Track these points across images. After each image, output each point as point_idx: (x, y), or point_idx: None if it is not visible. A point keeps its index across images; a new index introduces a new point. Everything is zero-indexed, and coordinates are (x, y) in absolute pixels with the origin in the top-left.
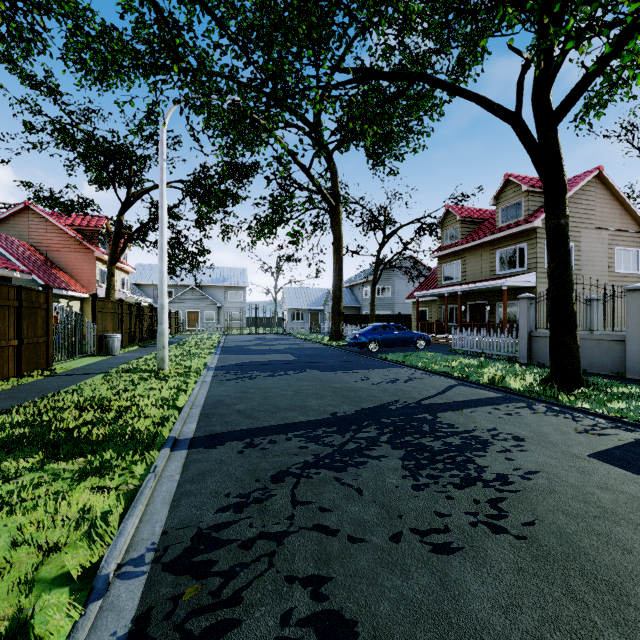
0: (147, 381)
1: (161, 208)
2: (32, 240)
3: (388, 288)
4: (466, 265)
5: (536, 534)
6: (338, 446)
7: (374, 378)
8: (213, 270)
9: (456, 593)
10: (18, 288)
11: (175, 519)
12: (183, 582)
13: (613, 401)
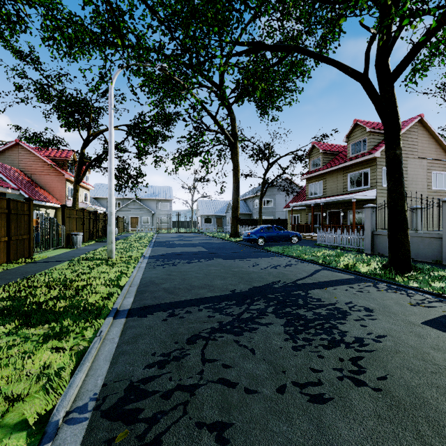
0: (99, 266)
1: (110, 143)
2: (21, 167)
3: (271, 200)
4: (326, 184)
5: (389, 387)
6: (236, 315)
7: (262, 264)
8: (148, 188)
9: (330, 437)
10: (7, 200)
11: (113, 373)
12: (116, 427)
13: (435, 281)
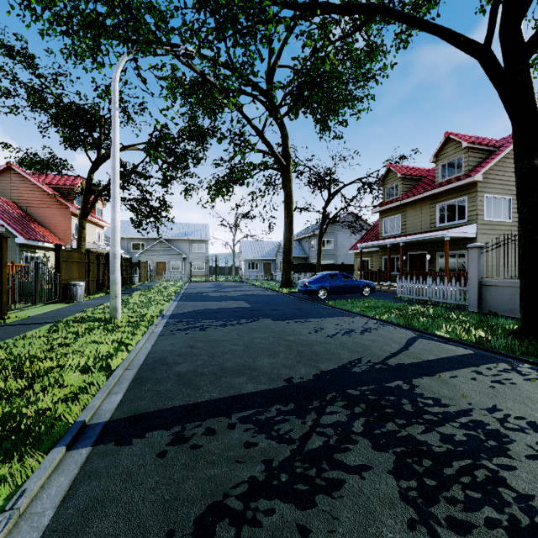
0: (93, 332)
1: (113, 157)
2: (14, 197)
3: (332, 241)
4: (406, 218)
5: None
6: (298, 442)
7: (328, 328)
8: (179, 226)
9: None
10: None
11: None
12: None
13: None
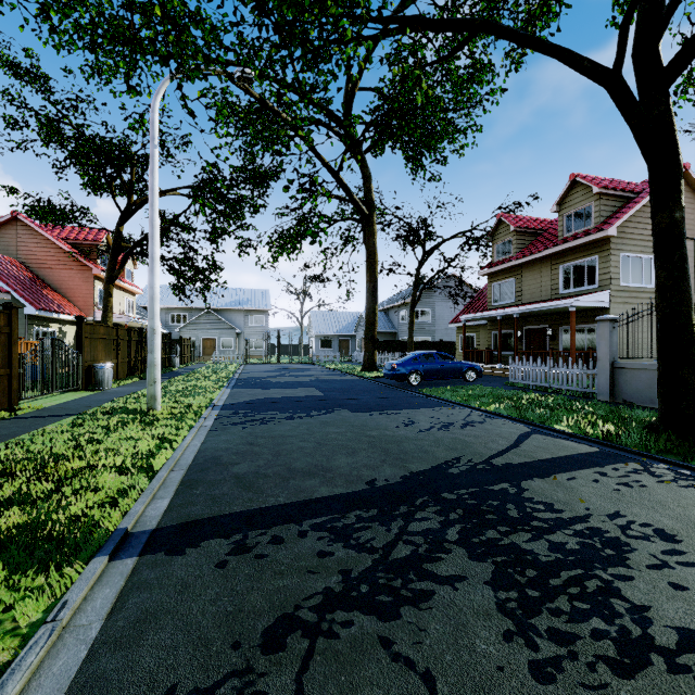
0: (127, 426)
1: (151, 207)
2: (20, 256)
3: (428, 311)
4: (522, 283)
5: None
6: (381, 551)
7: (421, 422)
8: (232, 292)
9: None
10: None
11: None
12: None
13: None
